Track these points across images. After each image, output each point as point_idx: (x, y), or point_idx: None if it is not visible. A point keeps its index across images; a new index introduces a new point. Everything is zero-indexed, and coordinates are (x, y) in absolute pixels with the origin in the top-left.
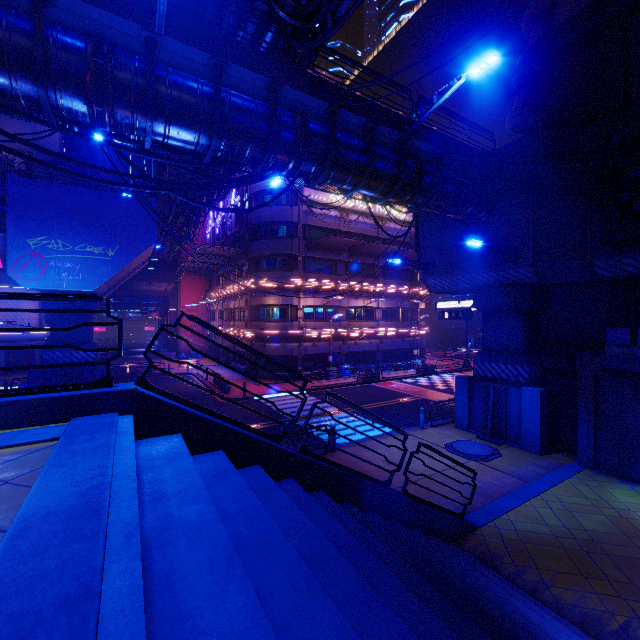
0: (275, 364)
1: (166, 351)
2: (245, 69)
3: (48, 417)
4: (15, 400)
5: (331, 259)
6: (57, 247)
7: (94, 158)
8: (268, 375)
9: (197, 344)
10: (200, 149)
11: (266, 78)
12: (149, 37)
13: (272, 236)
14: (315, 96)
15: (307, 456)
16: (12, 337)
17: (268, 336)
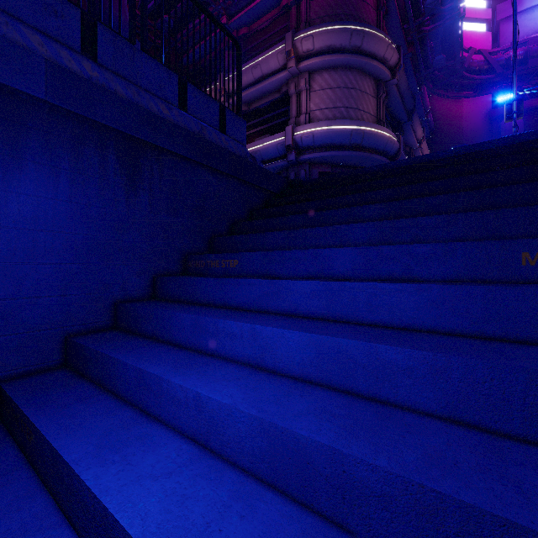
0: None
1: None
2: None
3: None
4: None
5: None
6: None
7: None
8: None
9: None
10: None
11: None
12: None
13: None
14: None
15: None
16: None
17: None
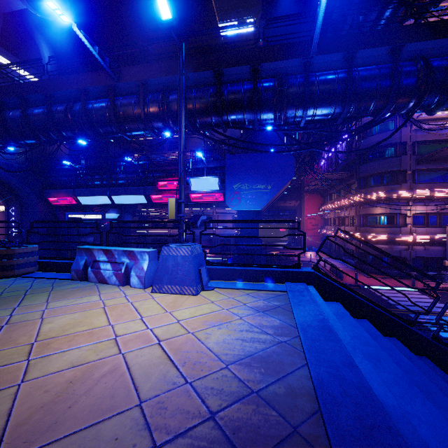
0: (408, 267)
1: (294, 245)
2: (371, 49)
3: (275, 280)
4: (263, 269)
5: (446, 168)
6: (245, 187)
7: (257, 133)
8: (375, 270)
9: (314, 242)
10: (334, 116)
11: (389, 46)
12: (306, 62)
13: (379, 158)
14: (439, 38)
15: (440, 344)
16: (223, 233)
17: (376, 239)
